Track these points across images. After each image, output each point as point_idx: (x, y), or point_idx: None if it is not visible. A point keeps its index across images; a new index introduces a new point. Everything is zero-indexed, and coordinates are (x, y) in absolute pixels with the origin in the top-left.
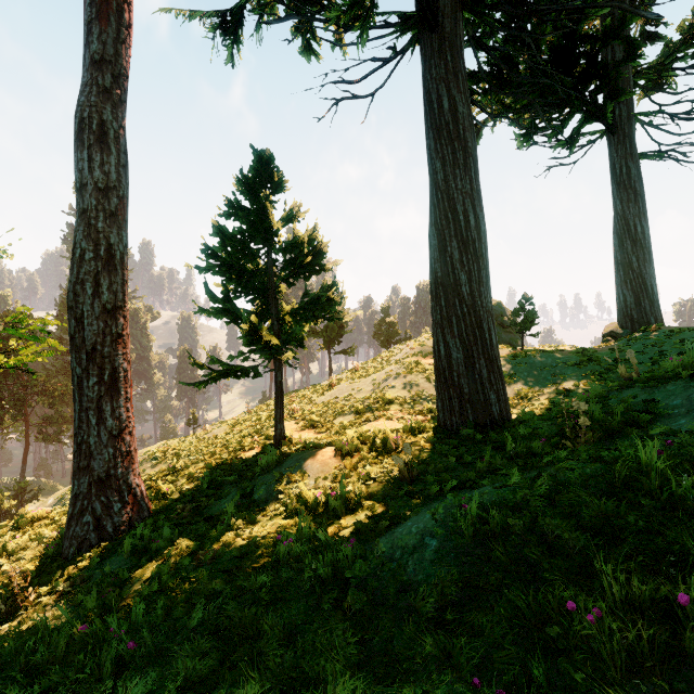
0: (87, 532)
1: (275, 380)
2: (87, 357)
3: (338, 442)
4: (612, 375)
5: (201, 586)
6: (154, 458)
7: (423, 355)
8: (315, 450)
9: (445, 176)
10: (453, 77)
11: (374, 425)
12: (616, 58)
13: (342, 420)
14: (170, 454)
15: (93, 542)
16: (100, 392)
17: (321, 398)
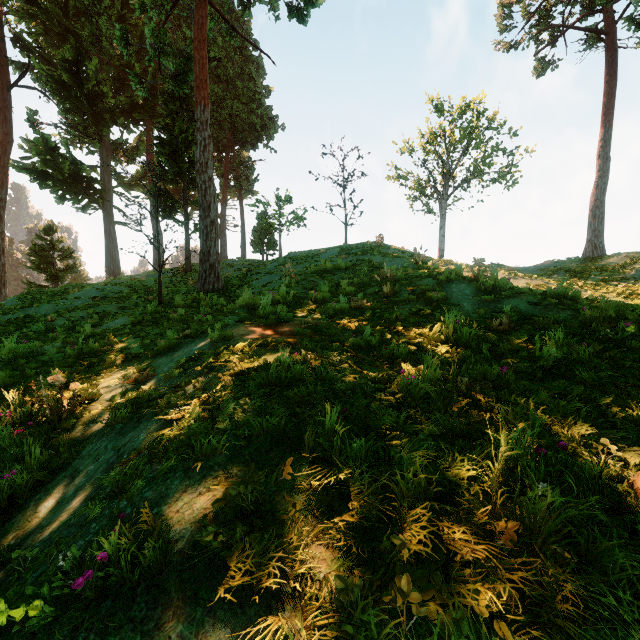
0: None
1: None
2: None
3: None
4: None
5: None
6: None
7: None
8: None
9: (108, 243)
10: (110, 223)
11: None
12: None
13: None
14: None
15: None
16: (1, 286)
17: None
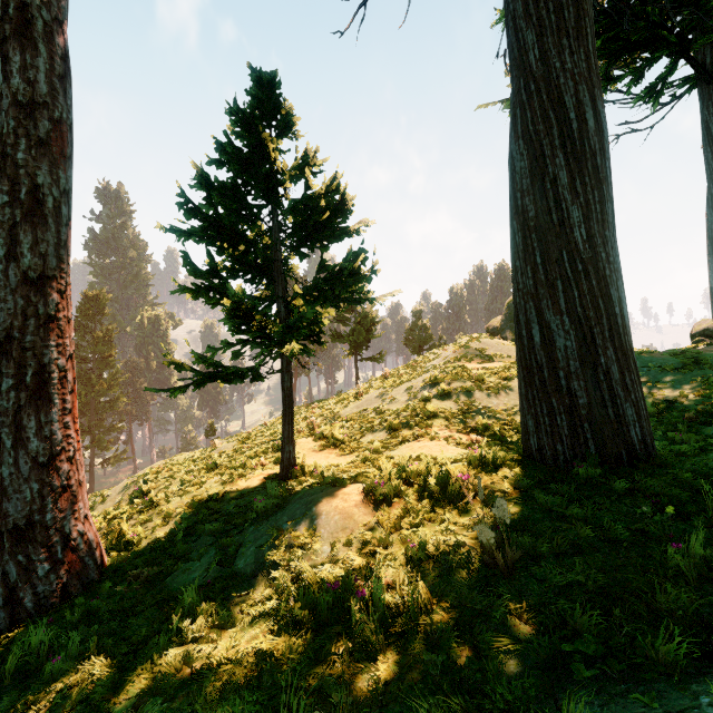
0: None
1: (282, 385)
2: None
3: (369, 481)
4: None
5: None
6: (144, 480)
7: (467, 359)
8: (333, 489)
9: (542, 52)
10: None
11: (416, 448)
12: None
13: (371, 438)
14: (163, 477)
15: (2, 625)
16: (18, 399)
17: (346, 410)
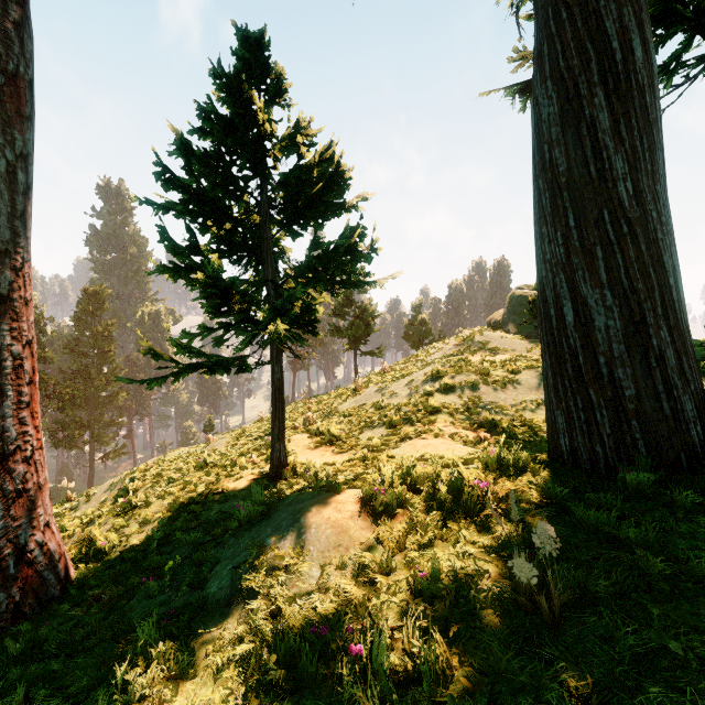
0: None
1: (272, 377)
2: None
3: (367, 487)
4: None
5: None
6: (131, 478)
7: (470, 352)
8: (325, 496)
9: None
10: None
11: (420, 446)
12: None
13: (370, 434)
14: (151, 475)
15: None
16: None
17: (344, 404)
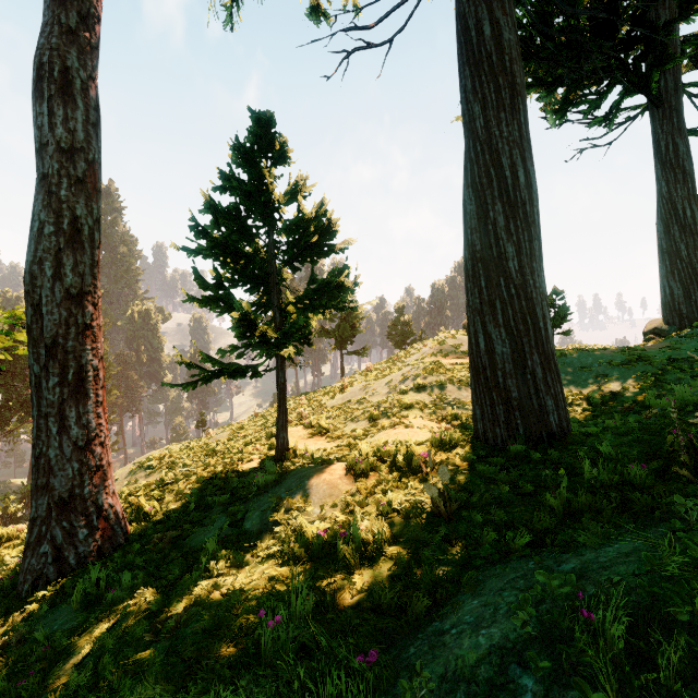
0: (44, 566)
1: (277, 381)
2: (46, 352)
3: (350, 459)
4: (668, 377)
5: (140, 692)
6: (149, 466)
7: (443, 354)
8: (321, 467)
9: (485, 122)
10: None
11: (392, 434)
12: (661, 22)
13: (354, 426)
14: (166, 463)
15: (51, 578)
16: (62, 394)
17: (332, 401)
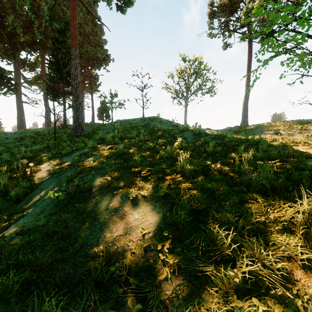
0: None
1: None
2: None
3: None
4: None
5: None
6: None
7: None
8: None
9: (19, 112)
10: (20, 101)
11: None
12: None
13: None
14: None
15: None
16: None
17: None
